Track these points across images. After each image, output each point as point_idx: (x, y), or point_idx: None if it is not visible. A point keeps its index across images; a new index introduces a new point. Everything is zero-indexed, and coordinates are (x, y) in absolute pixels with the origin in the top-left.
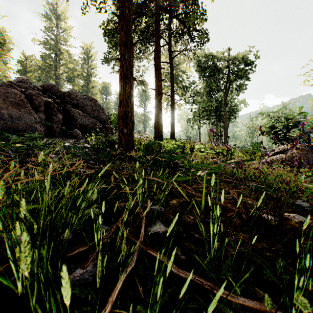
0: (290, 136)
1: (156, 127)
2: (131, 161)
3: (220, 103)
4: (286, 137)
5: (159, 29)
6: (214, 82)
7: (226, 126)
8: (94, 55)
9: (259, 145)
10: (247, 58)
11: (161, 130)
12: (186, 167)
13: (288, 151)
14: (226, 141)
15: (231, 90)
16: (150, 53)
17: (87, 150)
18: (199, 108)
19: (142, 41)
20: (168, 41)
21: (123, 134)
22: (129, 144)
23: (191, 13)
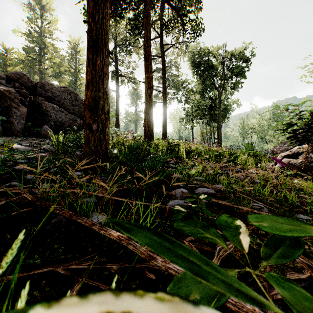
0: (310, 136)
1: (146, 125)
2: (102, 171)
3: (214, 102)
4: (304, 137)
5: (149, 14)
6: (208, 79)
7: (220, 126)
8: (82, 51)
9: (252, 146)
10: (242, 56)
11: (152, 129)
12: (184, 180)
13: (303, 155)
14: (220, 141)
15: (225, 89)
16: (141, 46)
17: (47, 153)
18: (192, 107)
19: (131, 31)
20: (160, 33)
21: (91, 131)
22: (101, 145)
23: (184, 3)
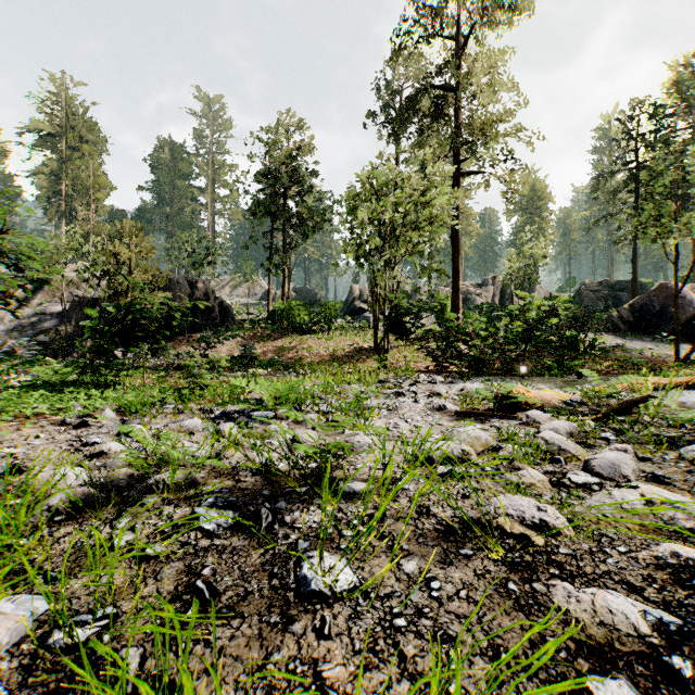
0: None
1: None
2: None
3: None
4: None
5: None
6: None
7: None
8: None
9: None
10: None
11: None
12: None
13: None
14: None
15: None
16: None
17: None
18: None
19: None
20: None
21: None
22: None
23: None
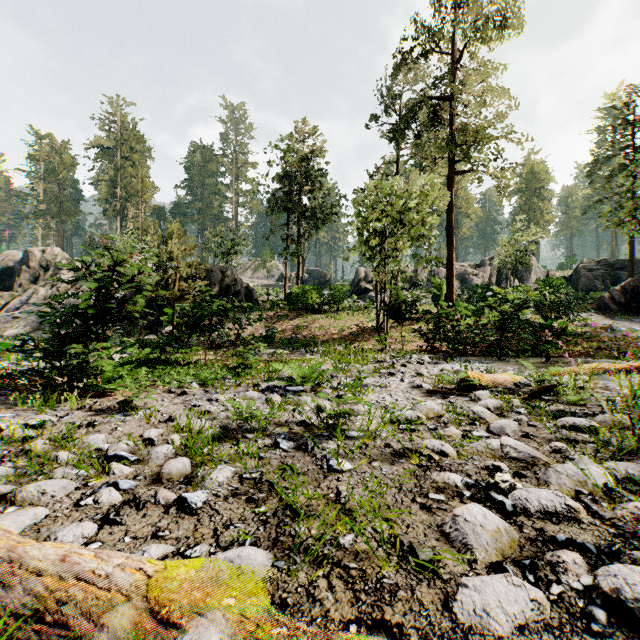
0: None
1: None
2: None
3: None
4: None
5: None
6: None
7: None
8: None
9: None
10: None
11: None
12: None
13: None
14: None
15: None
16: None
17: None
18: None
19: None
20: None
21: None
22: None
23: None
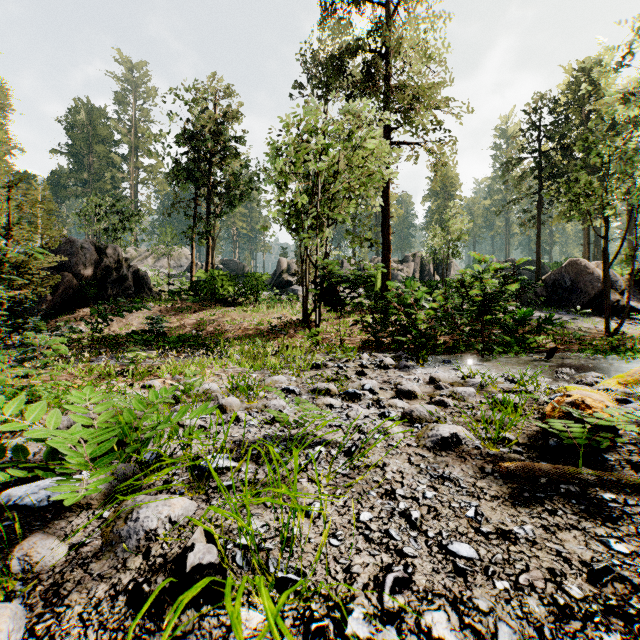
0: None
1: None
2: None
3: None
4: None
5: None
6: None
7: None
8: None
9: None
10: None
11: None
12: None
13: None
14: None
15: None
16: None
17: None
18: None
19: None
20: None
21: None
22: None
23: None
